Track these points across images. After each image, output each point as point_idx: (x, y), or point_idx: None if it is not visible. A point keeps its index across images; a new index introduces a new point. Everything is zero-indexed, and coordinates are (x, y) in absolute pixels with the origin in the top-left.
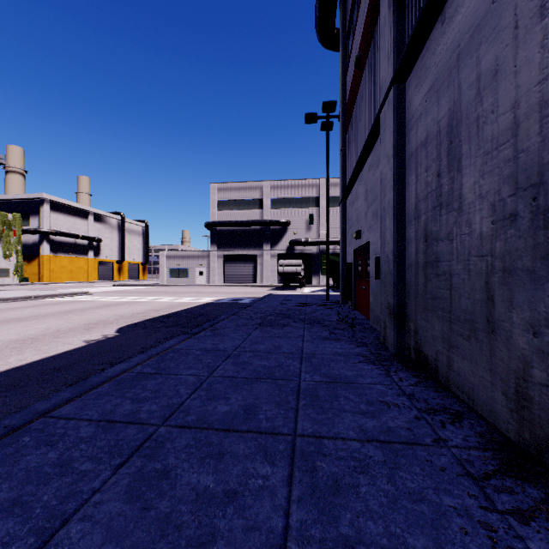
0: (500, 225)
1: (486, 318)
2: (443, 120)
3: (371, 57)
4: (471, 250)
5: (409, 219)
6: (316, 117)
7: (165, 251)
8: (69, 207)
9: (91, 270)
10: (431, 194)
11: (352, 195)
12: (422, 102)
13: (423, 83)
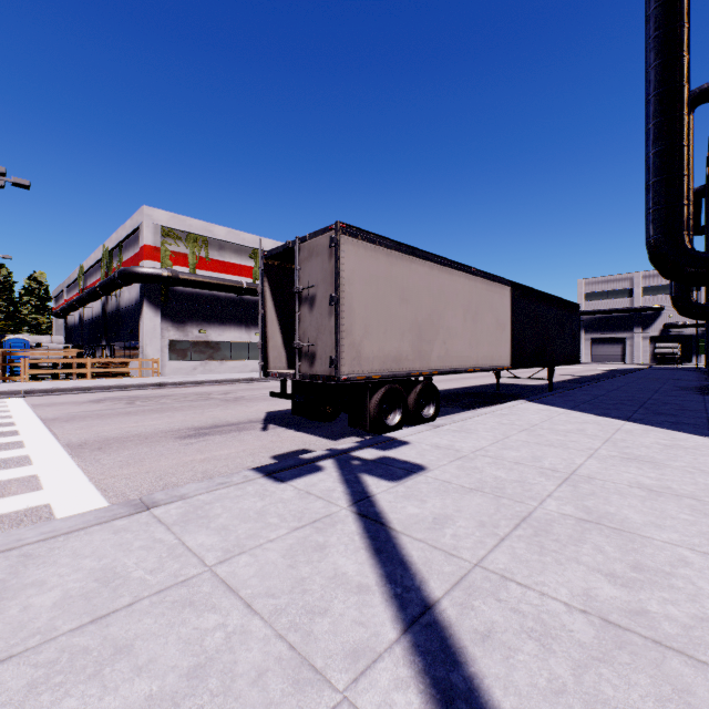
0: None
1: None
2: None
3: None
4: None
5: None
6: None
7: None
8: None
9: None
10: None
11: None
12: None
13: None
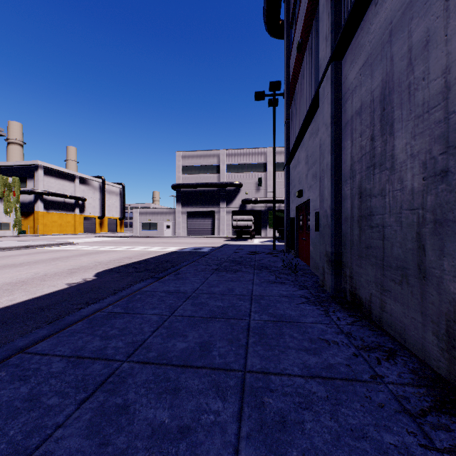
0: (431, 180)
1: (418, 265)
2: (376, 90)
3: (311, 41)
4: (403, 205)
5: (345, 178)
6: (264, 94)
7: (139, 208)
8: (59, 172)
9: (77, 224)
10: (365, 156)
11: (295, 160)
12: (357, 76)
13: (358, 59)
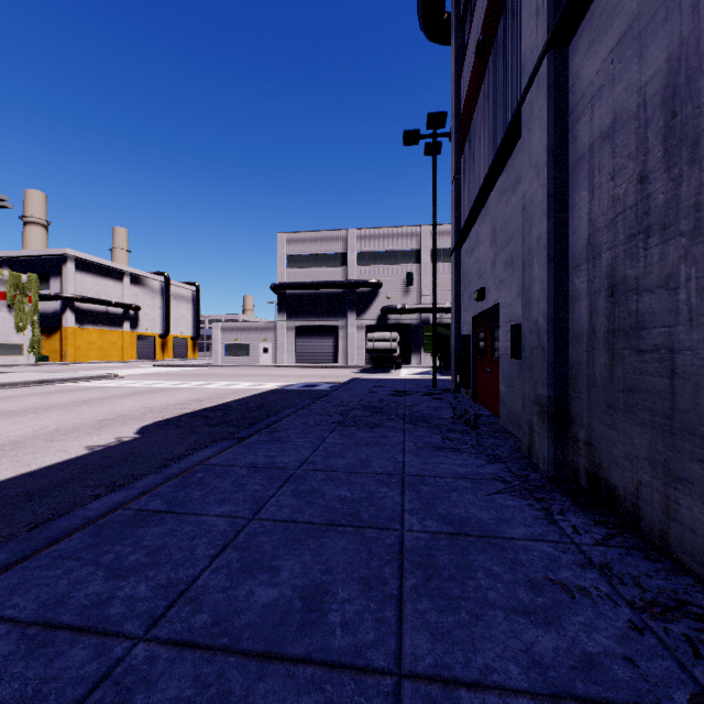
0: None
1: None
2: (652, 82)
3: (501, 33)
4: None
5: (576, 262)
6: (419, 135)
7: (220, 322)
8: (100, 265)
9: (127, 346)
10: (623, 214)
11: (471, 239)
12: (603, 66)
13: (605, 34)
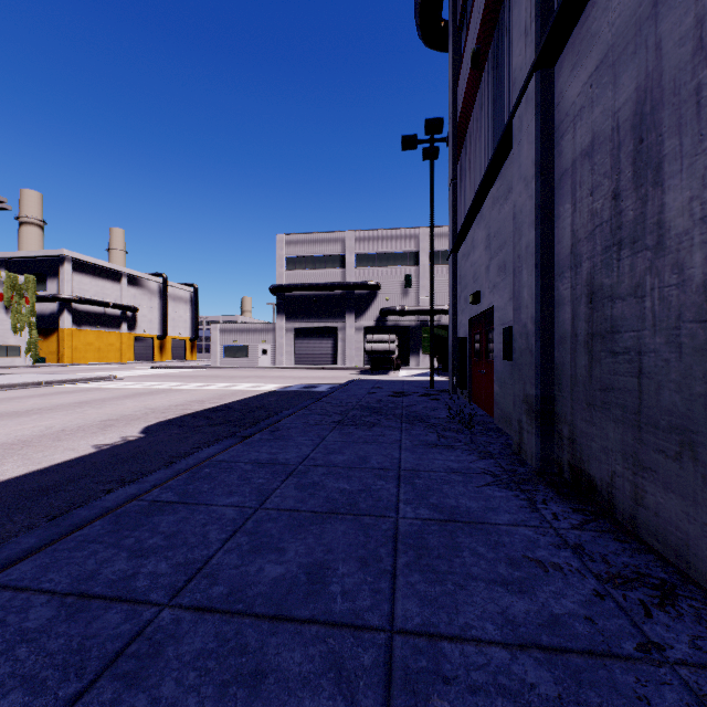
0: None
1: None
2: (624, 108)
3: (495, 46)
4: (683, 312)
5: (560, 269)
6: (417, 140)
7: (219, 323)
8: (97, 266)
9: (125, 348)
10: (600, 228)
11: (467, 244)
12: (584, 89)
13: (585, 60)
